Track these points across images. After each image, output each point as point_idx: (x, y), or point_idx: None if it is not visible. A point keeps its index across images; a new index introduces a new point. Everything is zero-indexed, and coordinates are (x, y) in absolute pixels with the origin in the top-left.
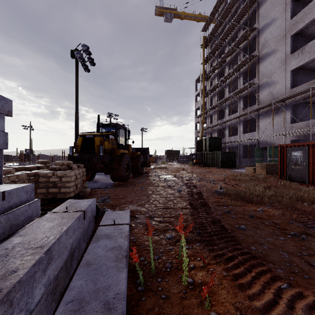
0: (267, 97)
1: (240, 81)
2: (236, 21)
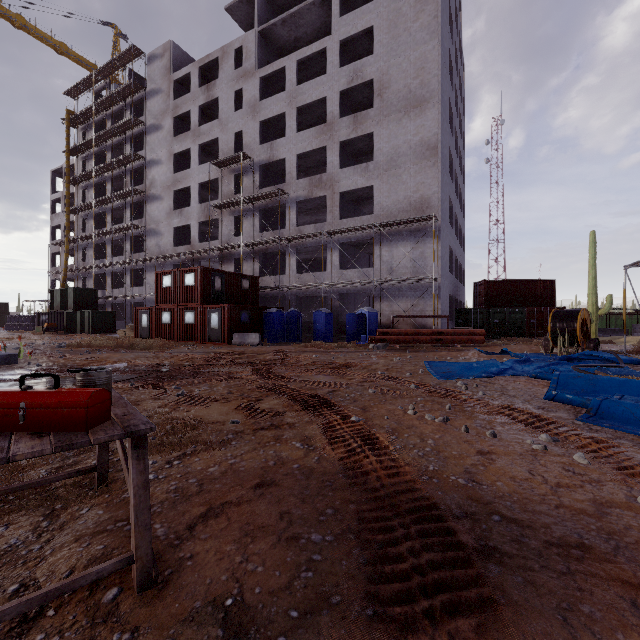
0: (155, 248)
1: (128, 214)
2: (121, 129)
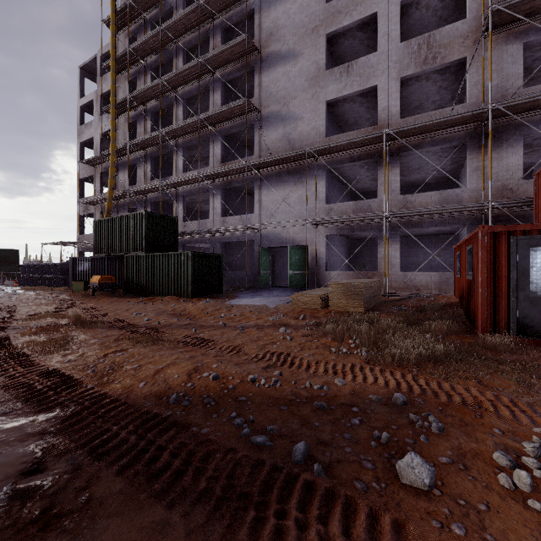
0: (278, 144)
1: (216, 98)
2: None
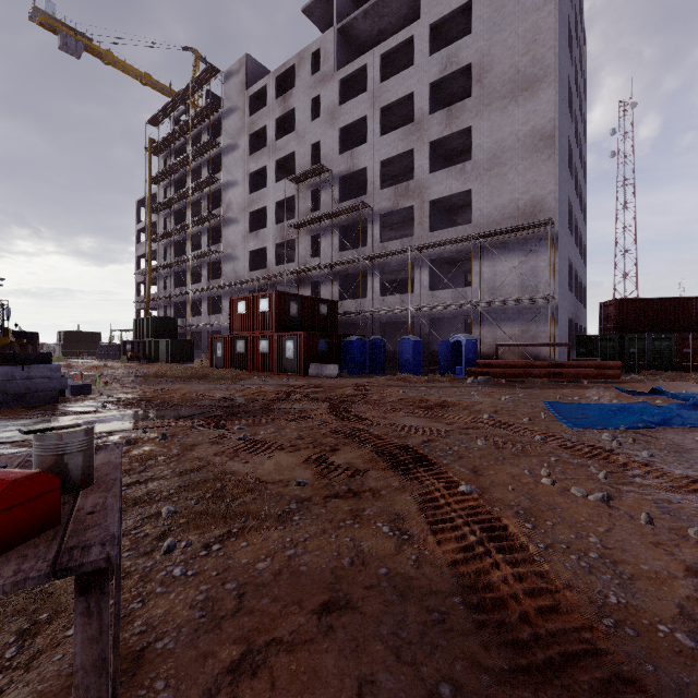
0: (231, 273)
1: (205, 239)
2: (199, 153)
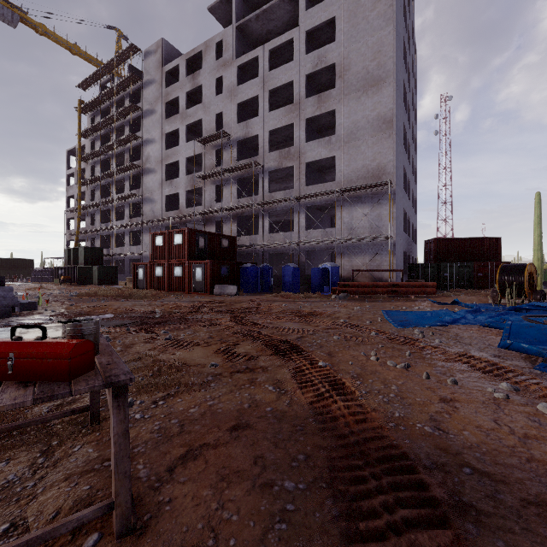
0: (150, 213)
1: (128, 185)
2: (123, 114)
